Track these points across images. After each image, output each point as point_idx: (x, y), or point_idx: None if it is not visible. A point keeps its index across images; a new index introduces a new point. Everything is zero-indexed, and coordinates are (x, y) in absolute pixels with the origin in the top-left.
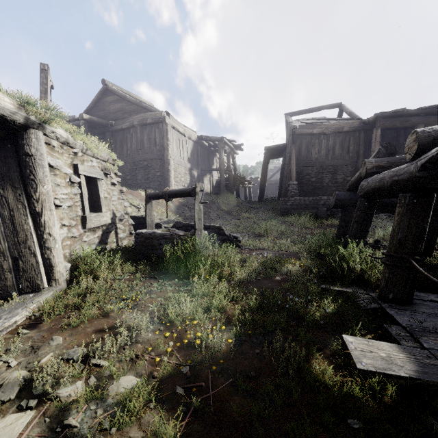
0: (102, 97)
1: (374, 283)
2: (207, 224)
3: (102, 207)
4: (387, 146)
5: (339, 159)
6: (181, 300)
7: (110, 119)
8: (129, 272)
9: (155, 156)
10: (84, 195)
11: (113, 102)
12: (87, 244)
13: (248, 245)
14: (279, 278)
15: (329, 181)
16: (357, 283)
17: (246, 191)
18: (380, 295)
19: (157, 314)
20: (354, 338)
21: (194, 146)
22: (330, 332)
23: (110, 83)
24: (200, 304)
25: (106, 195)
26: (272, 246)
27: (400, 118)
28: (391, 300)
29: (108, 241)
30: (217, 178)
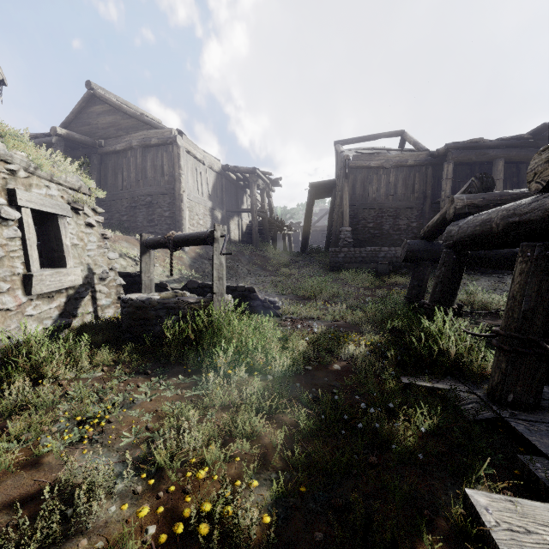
0: (86, 106)
1: (476, 373)
2: (234, 282)
3: (66, 260)
4: (482, 177)
5: (402, 200)
6: (183, 420)
7: (98, 137)
8: (104, 363)
9: (162, 189)
10: (29, 240)
11: (103, 113)
12: (36, 320)
13: (291, 313)
14: (338, 366)
15: (390, 228)
16: (450, 372)
17: (285, 240)
18: (493, 396)
19: (135, 455)
20: (488, 496)
21: (216, 179)
22: (435, 475)
23: (98, 87)
24: (215, 425)
25: (76, 241)
26: (323, 313)
27: (475, 151)
28: (511, 403)
29: (78, 312)
30: (248, 222)
